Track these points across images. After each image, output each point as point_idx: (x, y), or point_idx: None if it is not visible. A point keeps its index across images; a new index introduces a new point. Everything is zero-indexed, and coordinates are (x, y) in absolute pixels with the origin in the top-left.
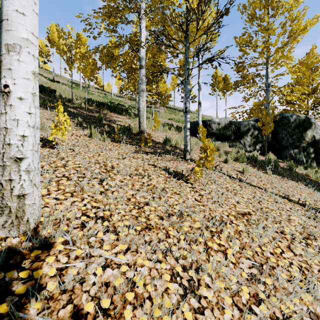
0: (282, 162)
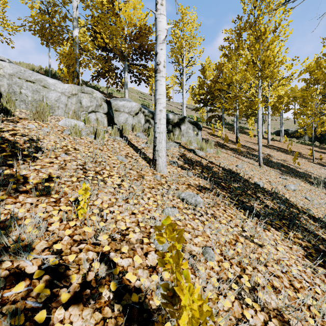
0: (322, 144)
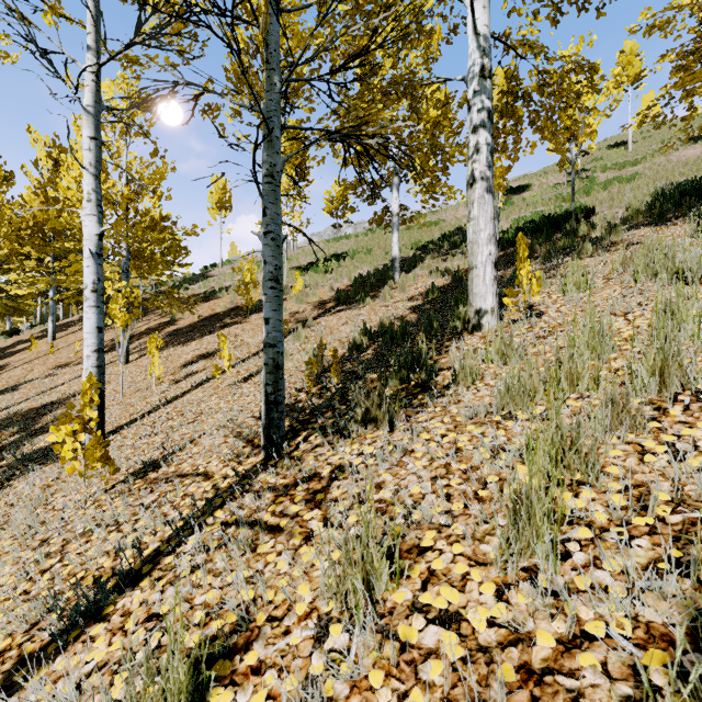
0: None
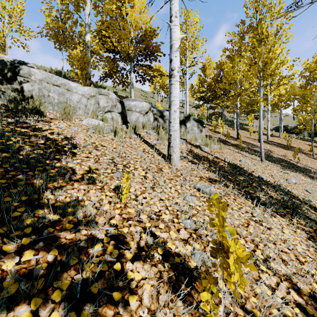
0: None
